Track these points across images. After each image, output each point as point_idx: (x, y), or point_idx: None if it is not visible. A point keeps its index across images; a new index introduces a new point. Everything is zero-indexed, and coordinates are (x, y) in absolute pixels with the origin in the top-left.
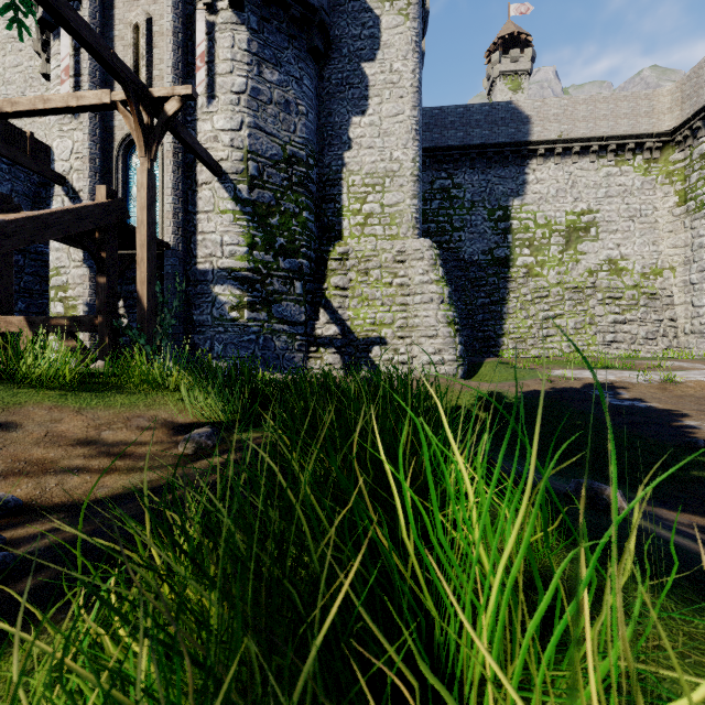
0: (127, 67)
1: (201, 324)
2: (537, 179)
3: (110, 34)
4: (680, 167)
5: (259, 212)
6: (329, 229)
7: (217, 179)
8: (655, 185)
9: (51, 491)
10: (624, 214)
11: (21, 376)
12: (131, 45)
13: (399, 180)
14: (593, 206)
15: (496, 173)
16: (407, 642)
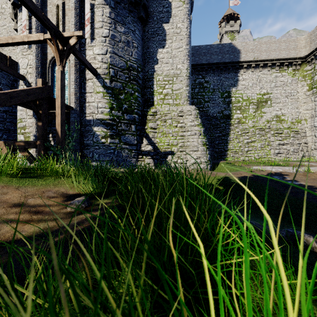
0: (51, 22)
1: (87, 145)
2: (243, 78)
3: (45, 9)
4: (309, 73)
5: (115, 92)
6: (148, 101)
7: (95, 77)
8: (298, 81)
9: None
10: (283, 94)
11: None
12: (55, 15)
13: (180, 78)
14: (269, 91)
15: (224, 76)
16: None
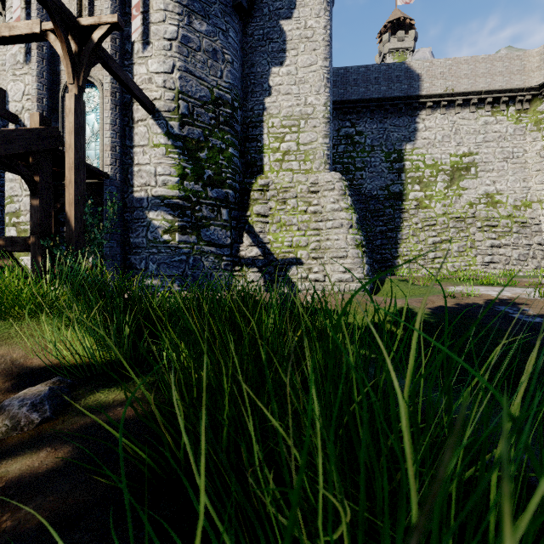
0: None
1: (137, 246)
2: (425, 127)
3: None
4: None
5: (189, 146)
6: (252, 165)
7: (151, 116)
8: (525, 132)
9: None
10: (499, 156)
11: None
12: None
13: (312, 121)
14: (473, 149)
15: (391, 122)
16: None
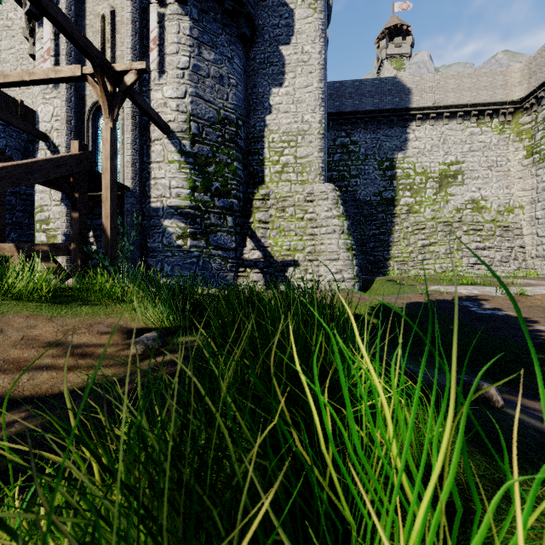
0: (94, 47)
1: (153, 250)
2: (416, 137)
3: (83, 23)
4: (527, 128)
5: (199, 162)
6: (254, 176)
7: (166, 136)
8: (508, 142)
9: (23, 386)
10: (483, 164)
11: (5, 290)
12: (99, 31)
13: (309, 137)
14: (459, 158)
15: (384, 132)
16: (322, 543)
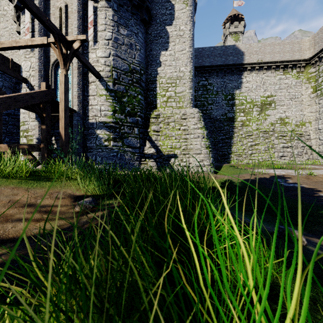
0: (55, 26)
1: (90, 148)
2: (247, 80)
3: (48, 12)
4: (313, 75)
5: (118, 95)
6: (151, 104)
7: (98, 80)
8: (302, 84)
9: (8, 231)
10: (287, 97)
11: None
12: (58, 17)
13: (183, 80)
14: (273, 93)
15: (228, 78)
16: None
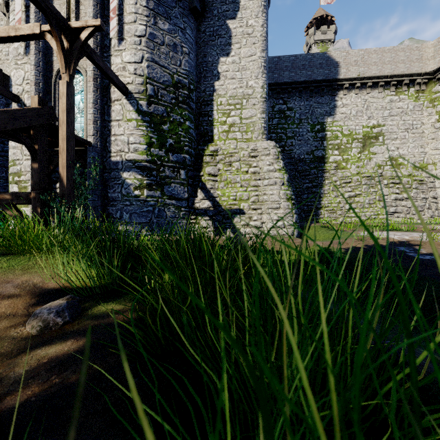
0: (49, 2)
1: (113, 199)
2: (343, 104)
3: None
4: (439, 96)
5: (155, 120)
6: (204, 135)
7: (125, 97)
8: (423, 108)
9: None
10: (401, 127)
11: None
12: (65, 3)
13: (252, 100)
14: (380, 122)
15: (316, 100)
16: None
